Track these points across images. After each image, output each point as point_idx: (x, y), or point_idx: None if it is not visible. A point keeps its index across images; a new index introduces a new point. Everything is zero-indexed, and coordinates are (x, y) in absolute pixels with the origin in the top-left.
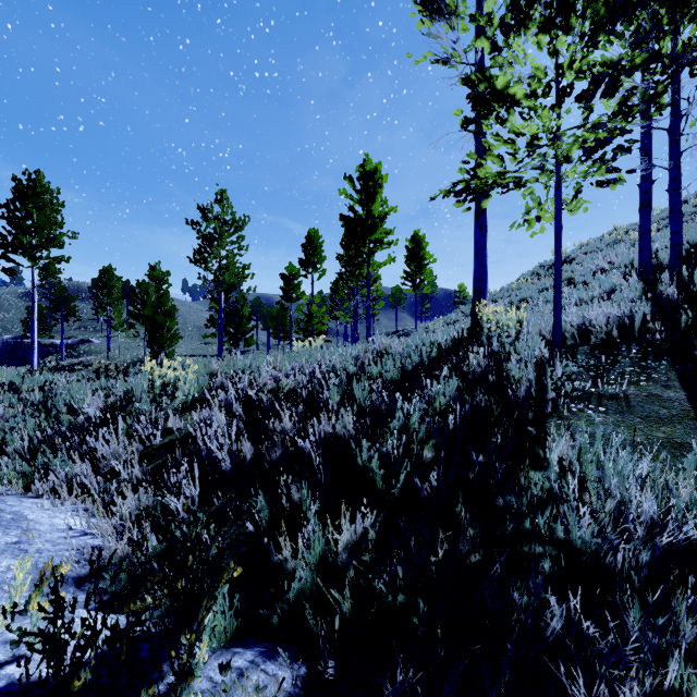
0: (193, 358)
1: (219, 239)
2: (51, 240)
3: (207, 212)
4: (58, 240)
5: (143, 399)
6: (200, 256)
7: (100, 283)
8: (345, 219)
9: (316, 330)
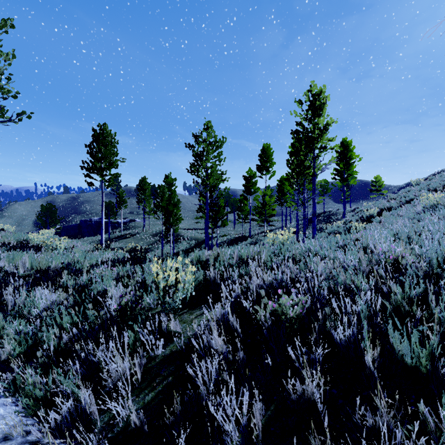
0: (189, 231)
1: (206, 155)
2: (111, 164)
3: (198, 138)
4: (114, 163)
5: (151, 292)
6: (194, 168)
7: (139, 187)
8: (295, 132)
9: (268, 214)
